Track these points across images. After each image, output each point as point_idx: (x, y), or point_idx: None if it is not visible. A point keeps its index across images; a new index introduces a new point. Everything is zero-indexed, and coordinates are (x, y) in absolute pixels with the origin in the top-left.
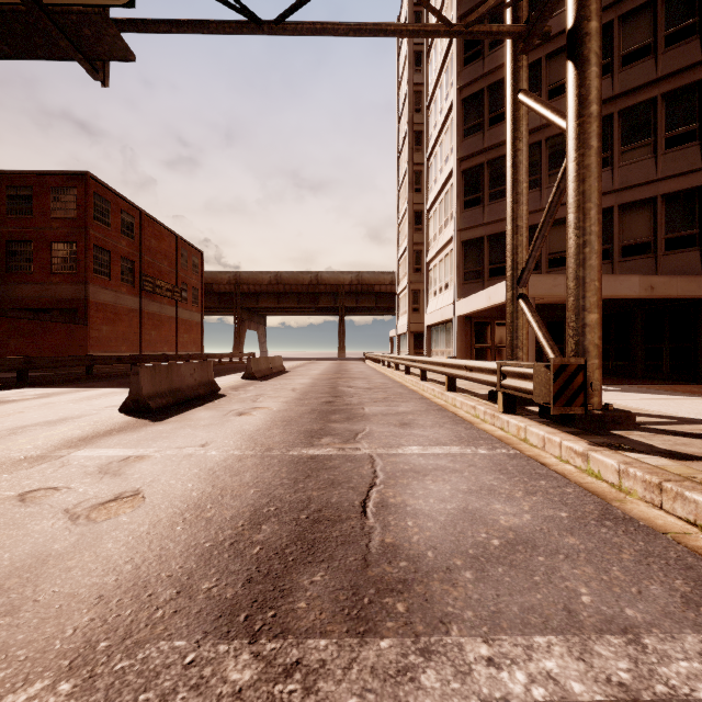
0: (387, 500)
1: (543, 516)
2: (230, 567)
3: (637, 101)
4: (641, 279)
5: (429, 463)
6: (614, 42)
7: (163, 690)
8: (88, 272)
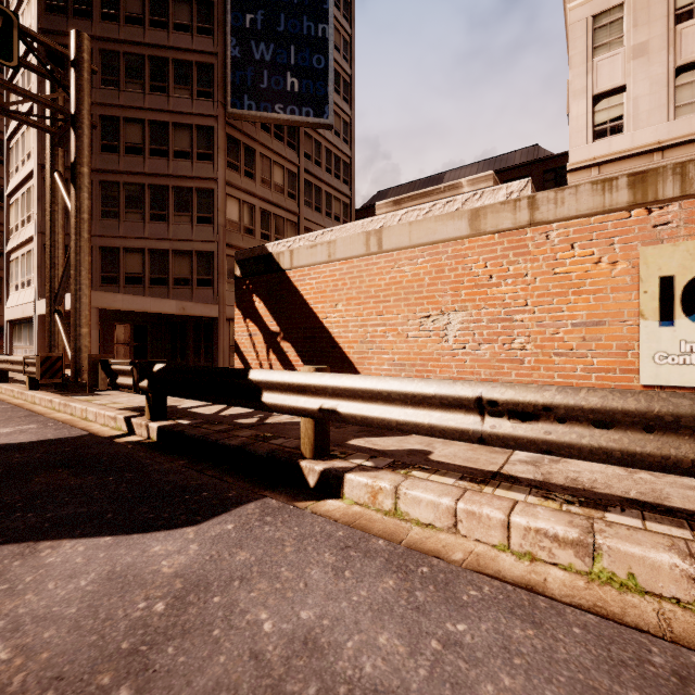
0: None
1: None
2: None
3: (183, 185)
4: (177, 302)
5: None
6: (170, 138)
7: None
8: None
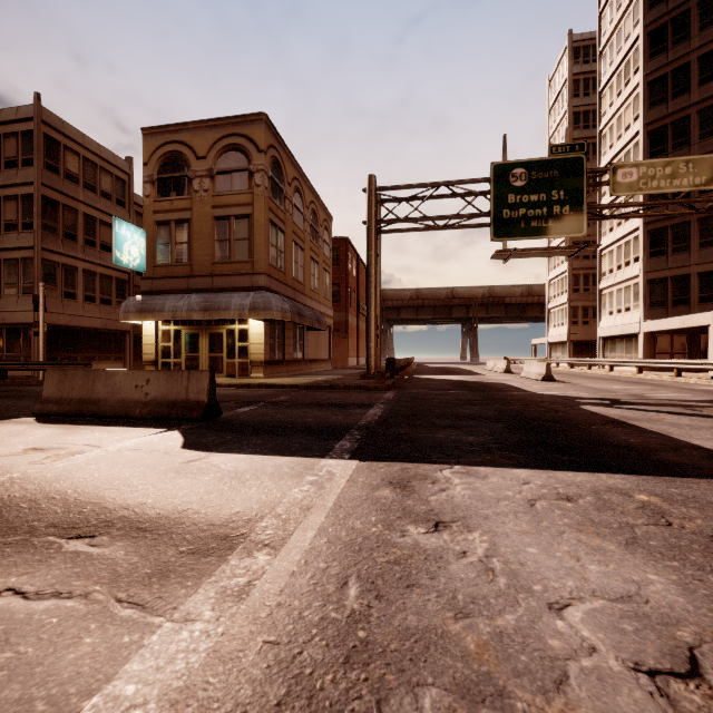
0: None
1: None
2: None
3: None
4: None
5: None
6: None
7: None
8: (348, 304)
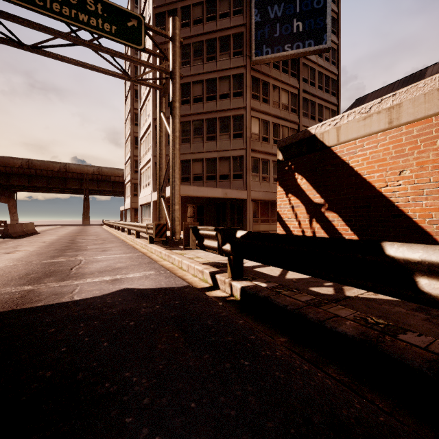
0: (82, 267)
1: (130, 264)
2: (21, 280)
3: (225, 115)
4: (222, 190)
5: (105, 259)
6: (217, 87)
7: (8, 291)
8: None
